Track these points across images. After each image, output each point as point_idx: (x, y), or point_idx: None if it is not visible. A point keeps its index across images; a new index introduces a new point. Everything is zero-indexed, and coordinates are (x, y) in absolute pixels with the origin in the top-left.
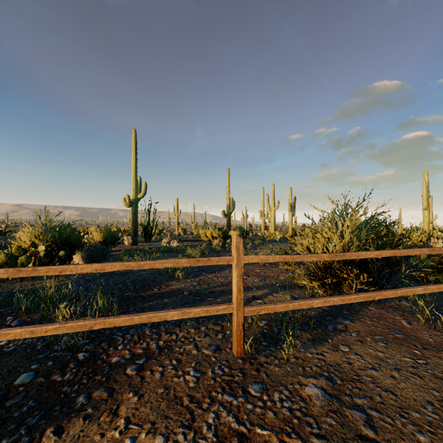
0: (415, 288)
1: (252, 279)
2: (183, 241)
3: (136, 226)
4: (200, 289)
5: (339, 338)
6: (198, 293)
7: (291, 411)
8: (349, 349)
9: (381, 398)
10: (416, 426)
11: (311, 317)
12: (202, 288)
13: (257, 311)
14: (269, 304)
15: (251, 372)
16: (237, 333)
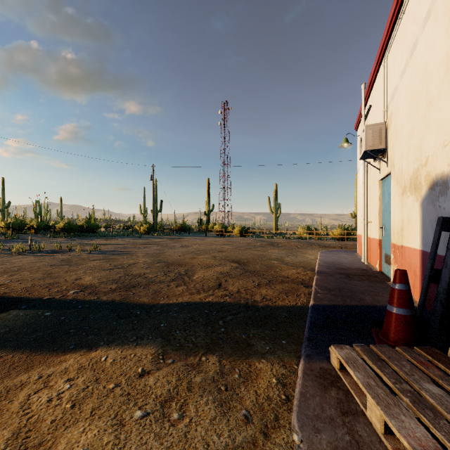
0: None
1: None
2: None
3: None
4: None
5: None
6: None
7: None
8: None
9: None
10: None
11: None
12: None
13: None
14: None
15: None
16: None
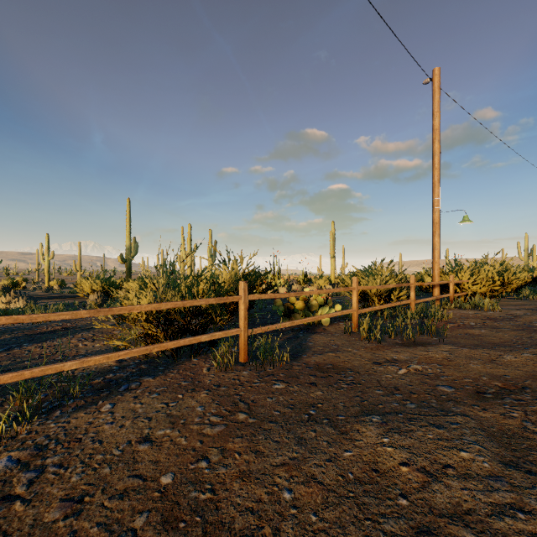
0: (201, 336)
1: (96, 344)
2: (50, 298)
3: None
4: None
5: (117, 398)
6: None
7: None
8: (110, 408)
9: (82, 450)
10: (86, 467)
11: (113, 380)
12: None
13: None
14: None
15: None
16: None
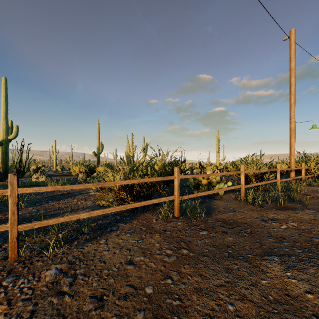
0: (153, 200)
1: (87, 202)
2: (57, 176)
3: (6, 164)
4: (34, 215)
5: (107, 235)
6: (30, 218)
7: (22, 289)
8: (105, 241)
9: (95, 266)
10: (100, 277)
11: (102, 224)
12: (37, 214)
13: (31, 226)
14: (45, 220)
15: (18, 270)
16: (11, 244)
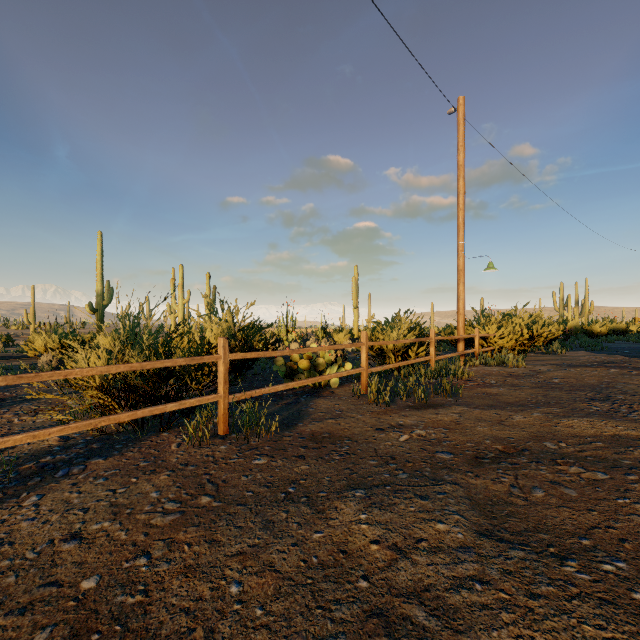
0: (166, 405)
1: (38, 419)
2: None
3: None
4: None
5: (49, 486)
6: None
7: None
8: (36, 500)
9: None
10: None
11: (50, 464)
12: None
13: None
14: None
15: None
16: None
